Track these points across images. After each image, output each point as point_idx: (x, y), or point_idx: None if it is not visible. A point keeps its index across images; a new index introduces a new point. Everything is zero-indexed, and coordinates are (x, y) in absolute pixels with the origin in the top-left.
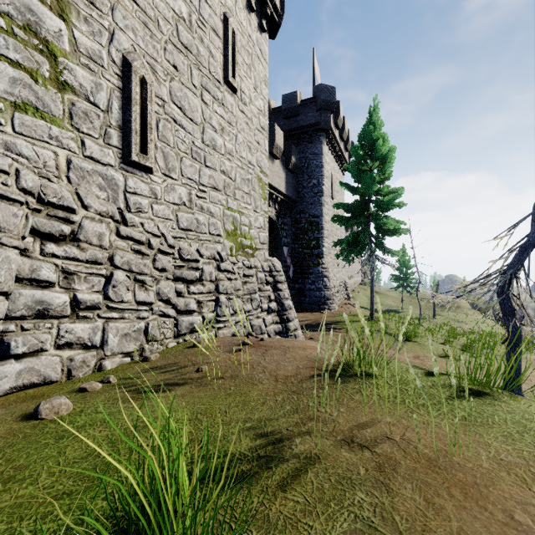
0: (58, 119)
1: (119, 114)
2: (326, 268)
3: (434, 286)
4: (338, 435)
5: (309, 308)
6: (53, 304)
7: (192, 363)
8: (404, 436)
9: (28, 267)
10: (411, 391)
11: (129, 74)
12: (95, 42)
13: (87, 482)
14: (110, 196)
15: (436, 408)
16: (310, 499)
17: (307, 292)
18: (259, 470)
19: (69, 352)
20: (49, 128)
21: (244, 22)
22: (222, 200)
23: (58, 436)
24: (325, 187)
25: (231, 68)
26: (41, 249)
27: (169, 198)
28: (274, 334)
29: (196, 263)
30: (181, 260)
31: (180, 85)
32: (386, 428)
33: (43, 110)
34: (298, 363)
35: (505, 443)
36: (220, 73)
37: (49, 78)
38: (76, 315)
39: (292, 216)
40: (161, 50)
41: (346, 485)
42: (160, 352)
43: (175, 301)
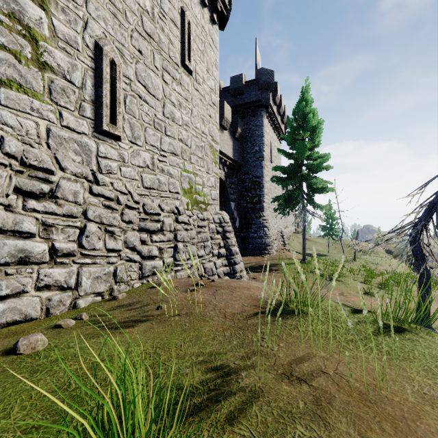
0: (38, 94)
1: (92, 90)
2: (266, 220)
3: (354, 234)
4: (279, 369)
5: (252, 253)
6: (33, 252)
7: (154, 301)
8: (336, 370)
9: (11, 221)
10: (341, 327)
11: (100, 57)
12: (71, 29)
13: (55, 416)
14: (84, 160)
15: (363, 343)
16: (255, 433)
17: (250, 239)
18: (209, 403)
19: (48, 293)
20: (31, 101)
21: (198, 16)
22: (180, 163)
23: (32, 370)
24: (265, 153)
25: (188, 54)
26: (23, 205)
27: (135, 162)
28: (223, 275)
29: (158, 216)
30: (145, 214)
31: (144, 67)
32: (321, 362)
33: (25, 86)
34: (244, 301)
35: (426, 377)
36: (178, 57)
37: (31, 59)
38: (54, 261)
39: (238, 176)
40: (128, 37)
41: (287, 418)
42: (126, 291)
43: (139, 248)
